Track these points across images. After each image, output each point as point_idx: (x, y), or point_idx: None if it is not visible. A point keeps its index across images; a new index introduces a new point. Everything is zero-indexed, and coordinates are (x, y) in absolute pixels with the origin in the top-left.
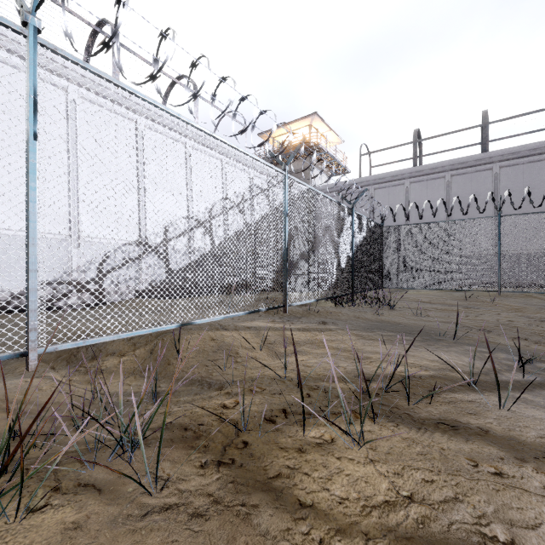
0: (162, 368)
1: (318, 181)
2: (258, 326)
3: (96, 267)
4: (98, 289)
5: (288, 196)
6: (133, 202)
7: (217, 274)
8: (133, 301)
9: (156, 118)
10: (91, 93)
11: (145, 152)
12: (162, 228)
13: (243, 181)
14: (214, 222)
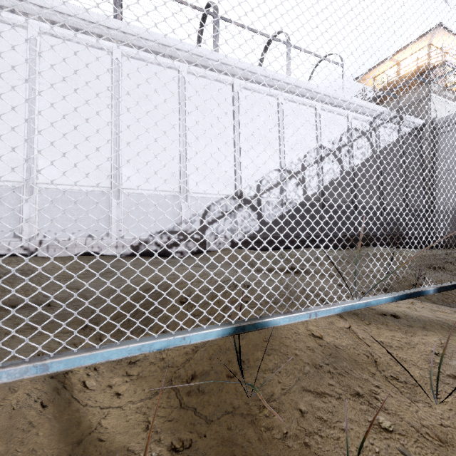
0: (214, 386)
1: (440, 112)
2: (400, 315)
3: (199, 219)
4: (200, 238)
5: (396, 136)
6: (229, 159)
7: (326, 205)
8: (228, 251)
9: (250, 77)
10: (196, 67)
11: (240, 111)
12: (255, 182)
13: (339, 126)
14: (307, 172)
